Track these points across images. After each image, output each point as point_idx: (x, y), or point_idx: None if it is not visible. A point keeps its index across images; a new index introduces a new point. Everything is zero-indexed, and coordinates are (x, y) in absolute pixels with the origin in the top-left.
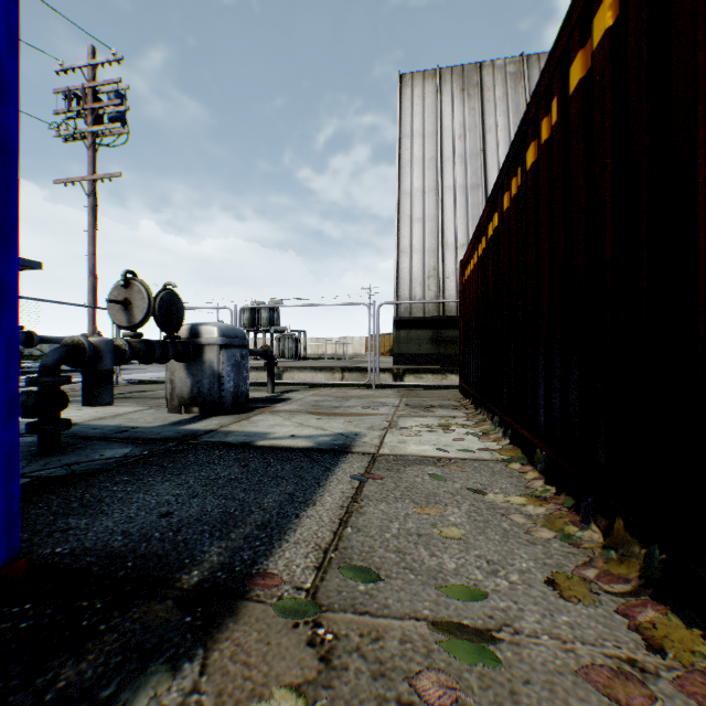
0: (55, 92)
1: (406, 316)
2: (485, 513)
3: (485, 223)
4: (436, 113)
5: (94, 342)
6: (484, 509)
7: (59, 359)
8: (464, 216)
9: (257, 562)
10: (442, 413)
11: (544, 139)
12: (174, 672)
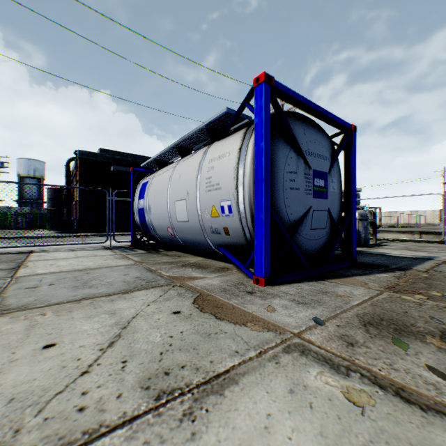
0: None
1: None
2: None
3: None
4: None
5: None
6: None
7: None
8: None
9: (407, 268)
10: None
11: None
12: (399, 271)
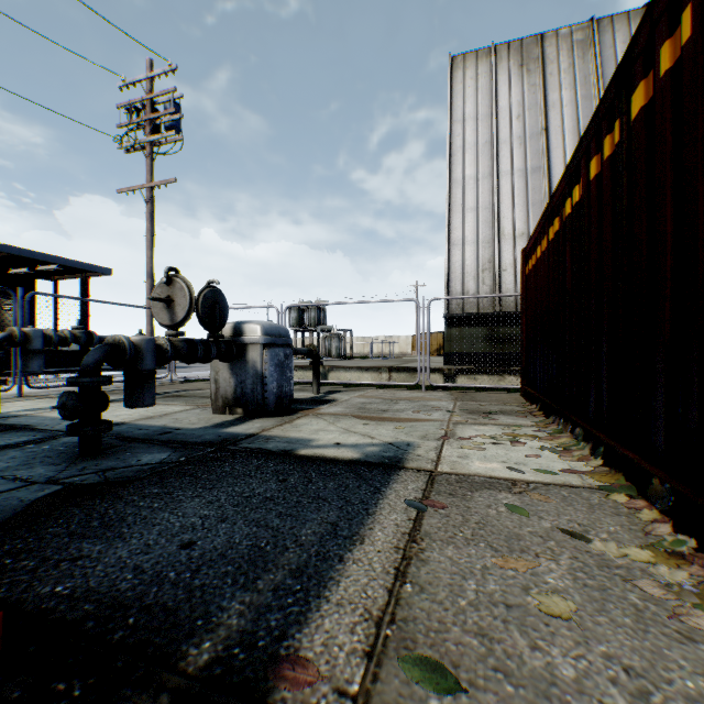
0: (118, 106)
1: (458, 312)
2: (597, 573)
3: (559, 201)
4: (490, 93)
5: (135, 341)
6: (593, 565)
7: (99, 358)
8: (524, 203)
9: (287, 633)
10: (506, 420)
11: (664, 69)
12: None
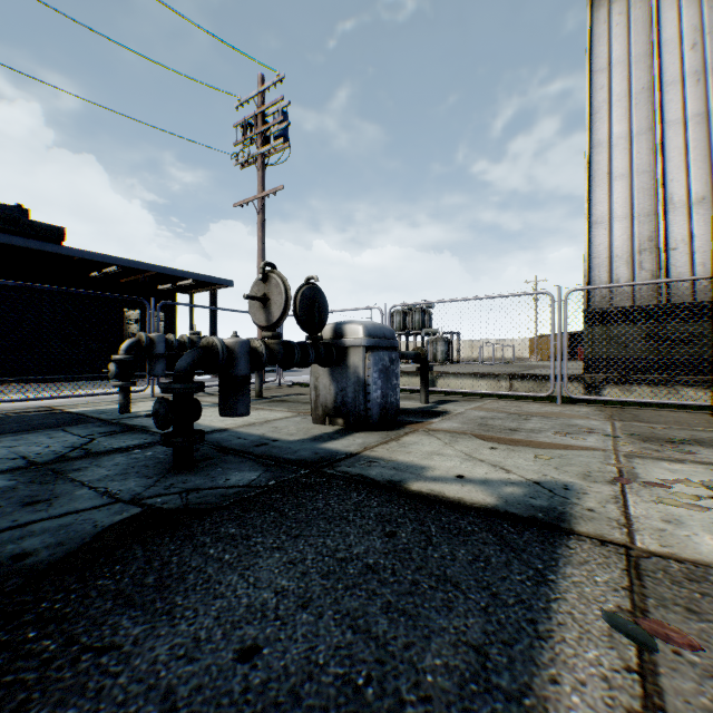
0: (234, 126)
1: (602, 306)
2: None
3: None
4: (648, 26)
5: (228, 344)
6: None
7: (190, 362)
8: (703, 157)
9: None
10: (711, 456)
11: None
12: None
